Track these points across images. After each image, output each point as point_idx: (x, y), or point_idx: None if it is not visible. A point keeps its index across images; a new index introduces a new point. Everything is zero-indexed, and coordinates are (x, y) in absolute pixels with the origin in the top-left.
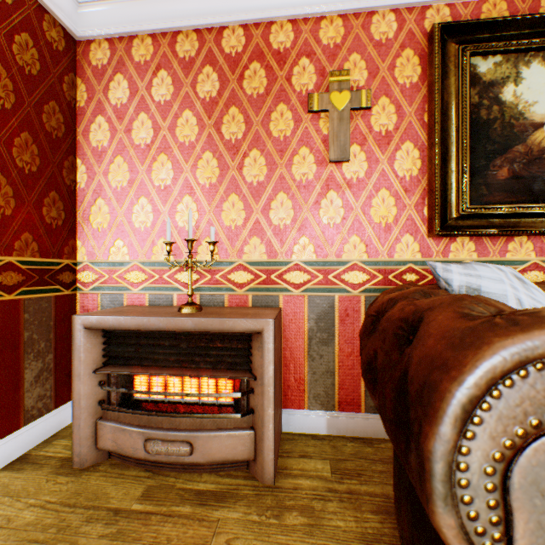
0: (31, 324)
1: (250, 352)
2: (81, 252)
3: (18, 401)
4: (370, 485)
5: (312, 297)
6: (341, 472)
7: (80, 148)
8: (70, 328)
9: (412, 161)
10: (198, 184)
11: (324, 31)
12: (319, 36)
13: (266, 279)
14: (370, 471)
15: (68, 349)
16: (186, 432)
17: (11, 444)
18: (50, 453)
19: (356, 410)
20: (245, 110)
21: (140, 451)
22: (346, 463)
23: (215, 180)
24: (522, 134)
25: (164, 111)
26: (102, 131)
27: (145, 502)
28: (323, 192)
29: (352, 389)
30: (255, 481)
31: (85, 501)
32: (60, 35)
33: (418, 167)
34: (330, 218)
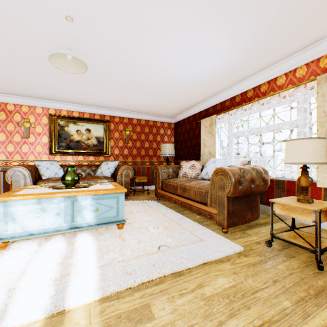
0: None
1: None
2: None
3: None
4: None
5: None
6: None
7: None
8: None
9: (46, 139)
10: None
11: (24, 108)
12: (22, 109)
13: (6, 164)
14: None
15: None
16: None
17: None
18: None
19: None
20: None
21: None
22: None
23: None
24: (69, 137)
25: None
26: None
27: None
28: (23, 144)
29: None
30: None
31: None
32: None
33: (48, 141)
34: (25, 150)
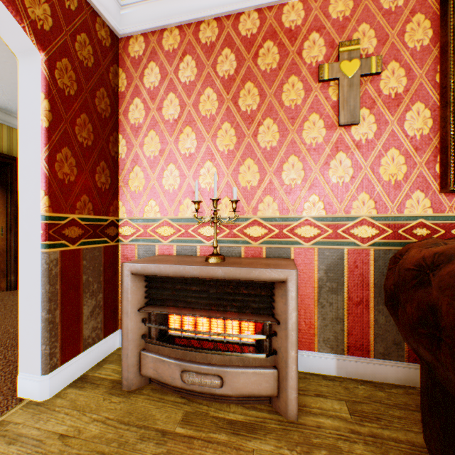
0: (88, 269)
1: (273, 299)
2: (122, 210)
3: (79, 331)
4: (392, 431)
5: (322, 250)
6: (359, 414)
7: (121, 125)
8: (114, 272)
9: (423, 120)
10: (218, 151)
11: (333, 7)
12: (329, 11)
13: (278, 233)
14: (388, 416)
15: (113, 290)
16: (217, 367)
17: (74, 365)
18: (103, 375)
19: (365, 355)
20: (259, 84)
21: (177, 380)
22: (361, 406)
23: (233, 146)
24: None
25: (189, 90)
26: (138, 110)
27: (185, 427)
28: (332, 153)
29: (361, 335)
30: (279, 416)
31: (136, 421)
32: (107, 34)
33: (429, 126)
34: (339, 177)
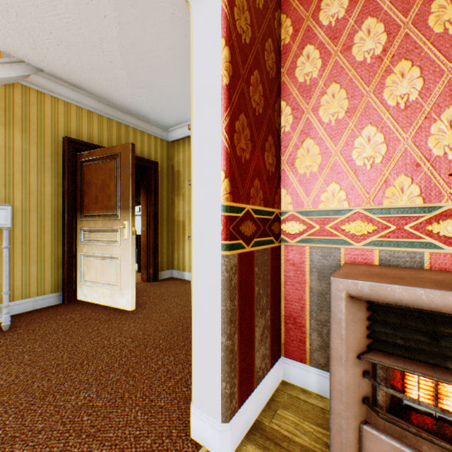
0: (258, 277)
1: None
2: (285, 201)
3: (251, 361)
4: None
5: None
6: None
7: (284, 89)
8: (277, 282)
9: None
10: None
11: None
12: None
13: None
14: None
15: (276, 305)
16: None
17: (248, 408)
18: (284, 431)
19: None
20: None
21: None
22: None
23: None
24: None
25: (405, 2)
26: (310, 62)
27: None
28: None
29: None
30: None
31: None
32: None
33: None
34: None
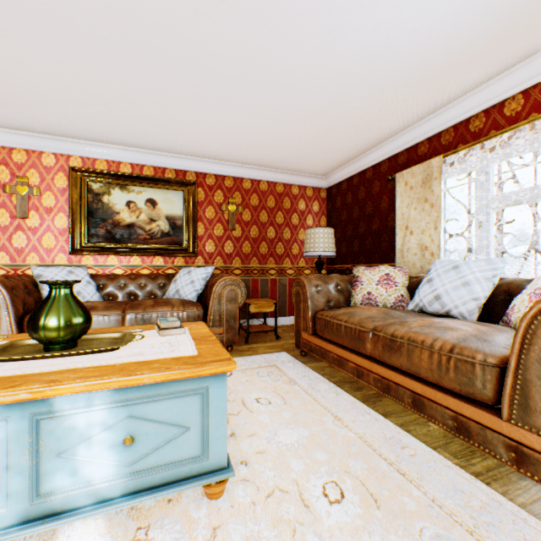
0: None
1: None
2: None
3: None
4: None
5: None
6: None
7: None
8: None
9: (64, 221)
10: None
11: (16, 155)
12: (13, 157)
13: None
14: None
15: None
16: None
17: None
18: None
19: None
20: None
21: None
22: None
23: None
24: (112, 216)
25: None
26: None
27: None
28: (15, 231)
29: None
30: None
31: None
32: None
33: (67, 224)
34: (20, 244)
